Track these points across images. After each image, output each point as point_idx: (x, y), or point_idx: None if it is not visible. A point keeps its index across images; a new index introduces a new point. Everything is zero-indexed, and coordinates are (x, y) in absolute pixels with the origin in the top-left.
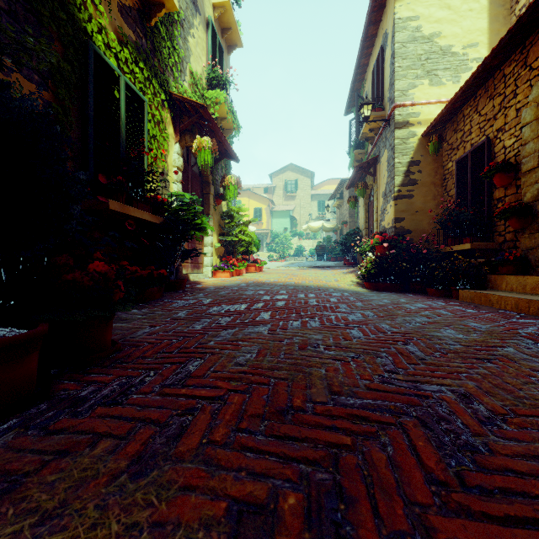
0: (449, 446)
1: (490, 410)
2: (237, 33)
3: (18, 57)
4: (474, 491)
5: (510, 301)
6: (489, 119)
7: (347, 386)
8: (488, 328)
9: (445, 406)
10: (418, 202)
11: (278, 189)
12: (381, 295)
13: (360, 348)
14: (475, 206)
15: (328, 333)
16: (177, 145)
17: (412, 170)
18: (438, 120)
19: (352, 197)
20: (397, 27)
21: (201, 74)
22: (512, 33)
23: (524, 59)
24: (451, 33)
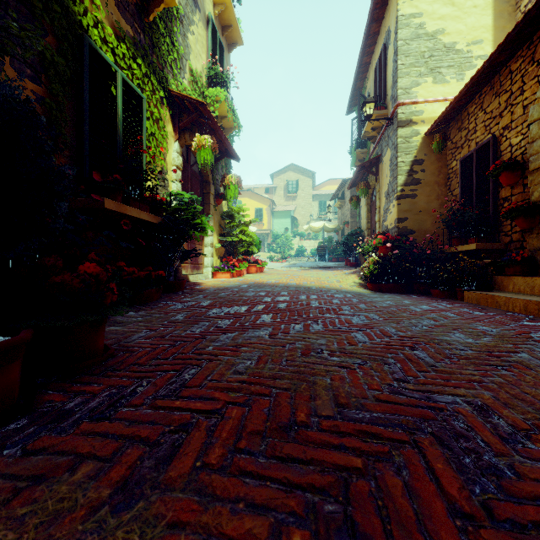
0: (471, 469)
1: (511, 425)
2: (237, 30)
3: (3, 44)
4: (505, 526)
5: (519, 303)
6: (495, 116)
7: (354, 398)
8: (498, 331)
9: (461, 420)
10: (422, 202)
11: (279, 190)
12: (385, 296)
13: (366, 353)
14: (480, 206)
15: (331, 338)
16: (176, 143)
17: (415, 169)
18: (442, 118)
19: (354, 197)
20: (400, 24)
21: (201, 72)
22: (520, 27)
23: (531, 55)
24: (455, 30)
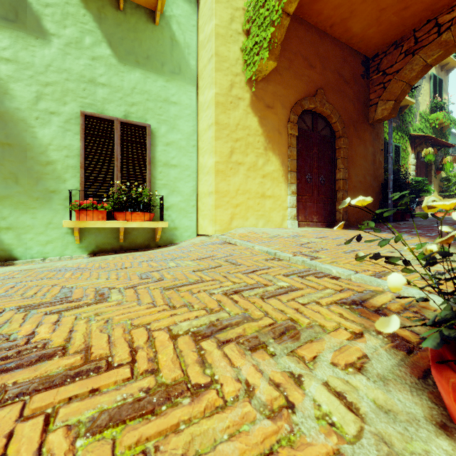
0: None
1: None
2: (453, 62)
3: None
4: None
5: None
6: None
7: None
8: None
9: None
10: None
11: None
12: None
13: None
14: None
15: None
16: (412, 154)
17: None
18: None
19: None
20: None
21: (425, 108)
22: None
23: None
24: None
